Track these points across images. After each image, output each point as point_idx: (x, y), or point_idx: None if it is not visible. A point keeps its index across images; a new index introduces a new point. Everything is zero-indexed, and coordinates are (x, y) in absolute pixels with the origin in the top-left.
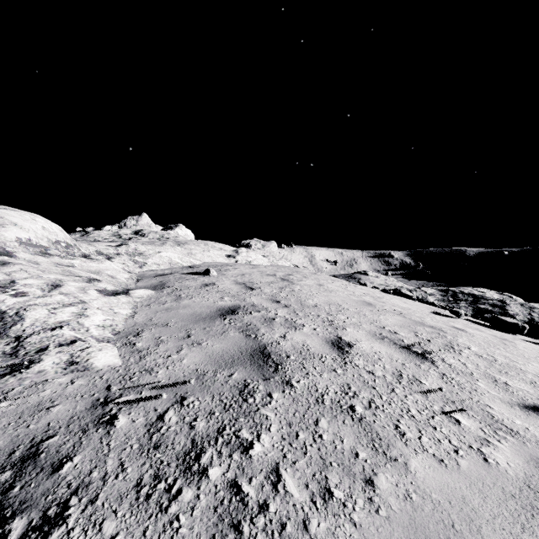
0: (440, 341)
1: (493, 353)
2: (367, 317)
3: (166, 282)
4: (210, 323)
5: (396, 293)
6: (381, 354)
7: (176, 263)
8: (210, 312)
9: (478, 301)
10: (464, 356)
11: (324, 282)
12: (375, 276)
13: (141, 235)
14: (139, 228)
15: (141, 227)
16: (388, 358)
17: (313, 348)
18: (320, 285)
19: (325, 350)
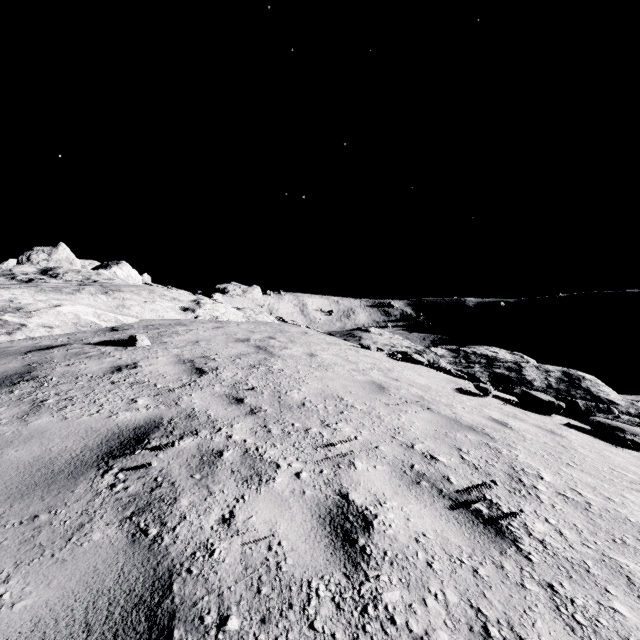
0: (498, 467)
1: (573, 482)
2: (384, 423)
3: (38, 366)
4: (58, 494)
5: (406, 359)
6: (428, 545)
7: (88, 323)
8: (82, 452)
9: (493, 364)
10: (547, 505)
11: (317, 349)
12: (378, 334)
13: (51, 275)
14: (53, 265)
15: (56, 264)
16: (444, 554)
17: (291, 554)
18: (311, 356)
19: (317, 559)
